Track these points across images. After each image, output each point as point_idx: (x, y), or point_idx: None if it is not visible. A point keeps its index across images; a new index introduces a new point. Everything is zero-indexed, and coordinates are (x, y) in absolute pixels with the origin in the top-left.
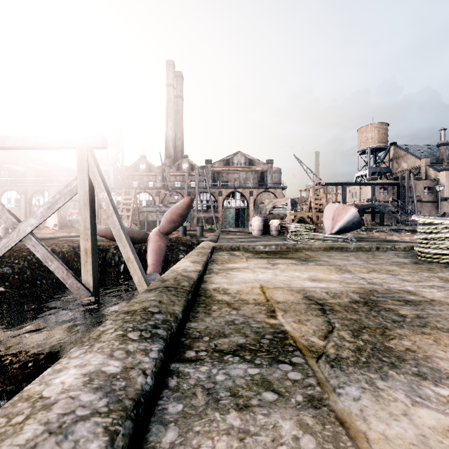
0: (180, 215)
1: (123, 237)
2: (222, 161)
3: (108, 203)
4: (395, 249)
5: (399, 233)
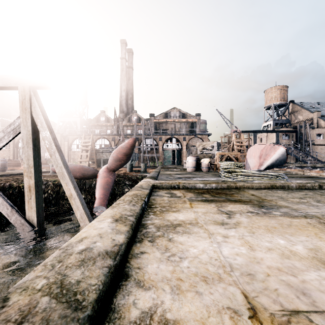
0: (125, 154)
1: (66, 174)
2: (162, 114)
3: (50, 141)
4: None
5: (310, 170)
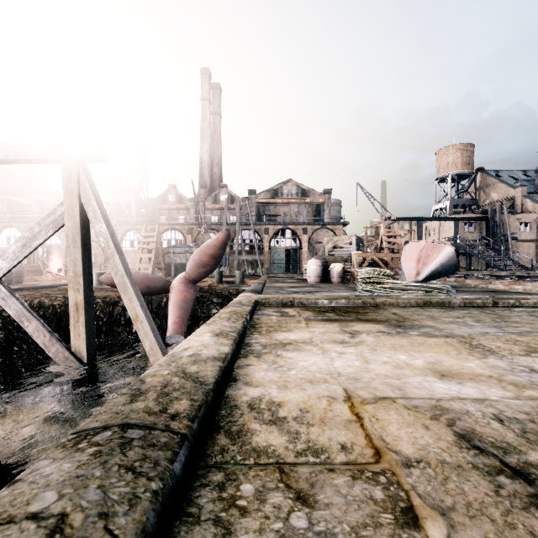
0: (213, 257)
1: (129, 287)
2: (268, 191)
3: (107, 238)
4: (520, 305)
5: (500, 281)
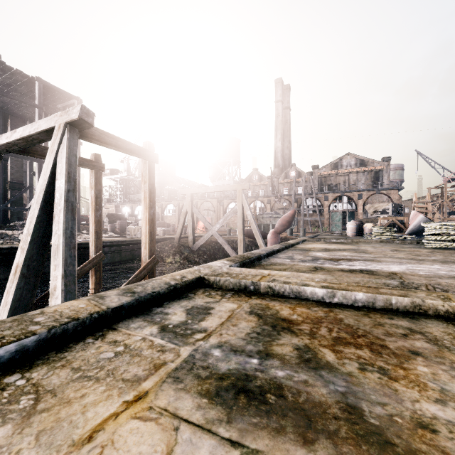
0: (288, 221)
1: (258, 234)
2: (329, 165)
3: (251, 216)
4: None
5: None
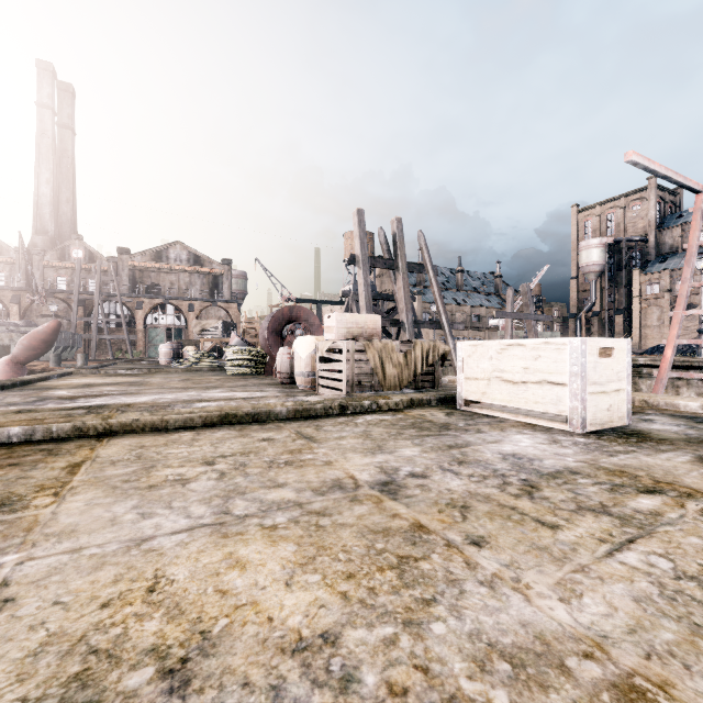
0: (44, 341)
1: None
2: (148, 252)
3: None
4: None
5: None
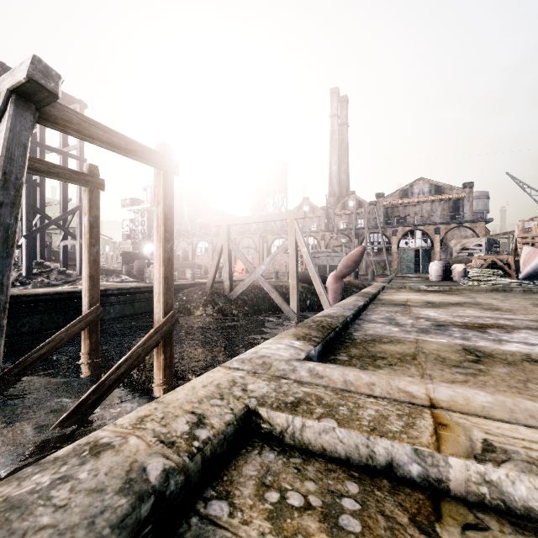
0: (354, 262)
1: (317, 278)
2: (397, 192)
3: (307, 255)
4: None
5: None
